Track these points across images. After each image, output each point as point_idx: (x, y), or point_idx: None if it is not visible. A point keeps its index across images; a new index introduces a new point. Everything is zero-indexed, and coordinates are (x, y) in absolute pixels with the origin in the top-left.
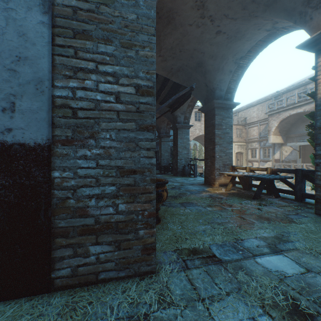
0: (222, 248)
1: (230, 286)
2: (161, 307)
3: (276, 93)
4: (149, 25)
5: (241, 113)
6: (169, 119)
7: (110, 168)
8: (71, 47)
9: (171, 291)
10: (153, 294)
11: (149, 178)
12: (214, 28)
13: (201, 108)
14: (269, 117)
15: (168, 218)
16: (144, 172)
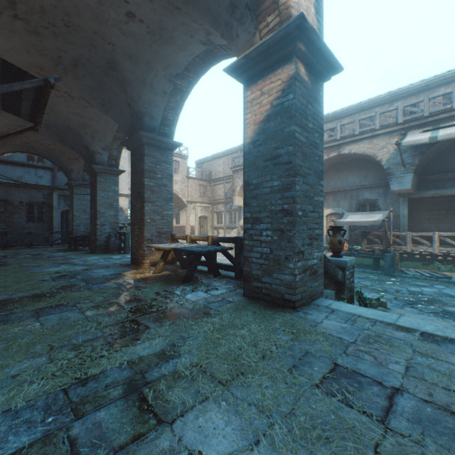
0: (13, 420)
1: None
2: None
3: (242, 146)
4: None
5: (206, 165)
6: (82, 155)
7: None
8: None
9: None
10: None
11: None
12: (122, 4)
13: (125, 142)
14: (234, 173)
15: None
16: None
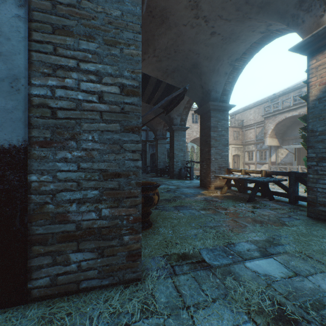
0: (212, 252)
1: (217, 292)
2: (143, 317)
3: (272, 96)
4: (134, 22)
5: (238, 116)
6: (165, 120)
7: (93, 171)
8: (50, 43)
9: (156, 299)
10: (137, 302)
11: (134, 181)
12: (209, 29)
13: (197, 110)
14: (265, 119)
15: (160, 223)
16: (129, 175)
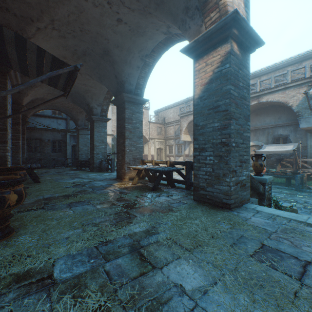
0: (73, 259)
1: None
2: None
3: (186, 99)
4: None
5: (161, 113)
6: (85, 109)
7: None
8: None
9: None
10: None
11: None
12: (114, 14)
13: (113, 100)
14: (181, 118)
15: (30, 228)
16: None
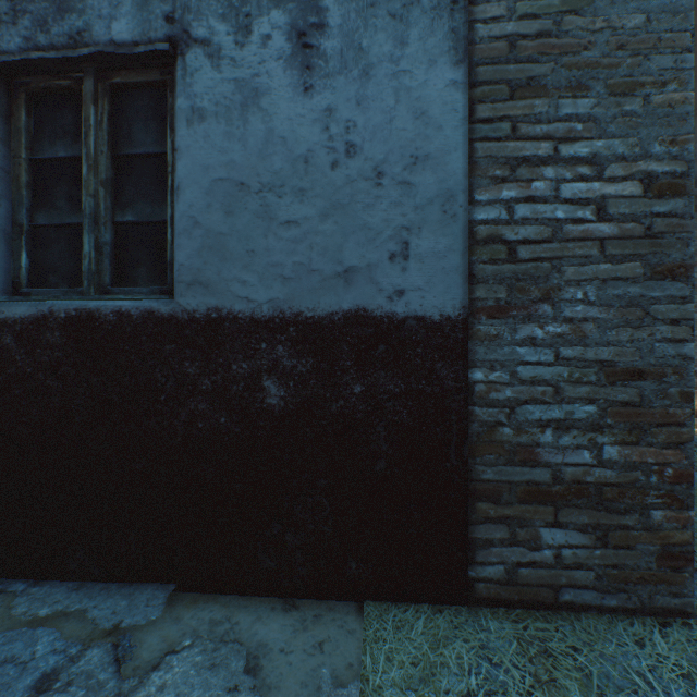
0: None
1: None
2: None
3: None
4: (675, 29)
5: None
6: None
7: (584, 364)
8: (505, 120)
9: None
10: None
11: (675, 389)
12: None
13: None
14: None
15: None
16: (662, 375)
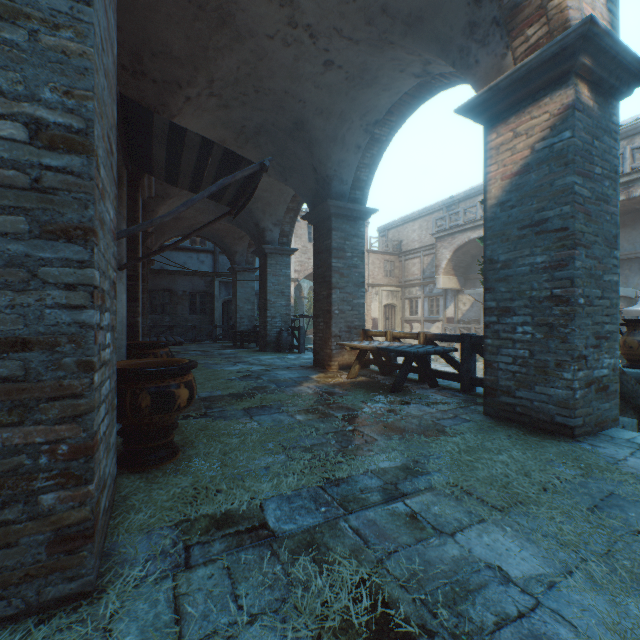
0: (289, 503)
1: (267, 598)
2: None
3: (449, 200)
4: None
5: (393, 232)
6: (250, 233)
7: None
8: None
9: None
10: None
11: (73, 359)
12: (320, 54)
13: (307, 215)
14: (438, 241)
15: (201, 447)
16: (57, 344)
